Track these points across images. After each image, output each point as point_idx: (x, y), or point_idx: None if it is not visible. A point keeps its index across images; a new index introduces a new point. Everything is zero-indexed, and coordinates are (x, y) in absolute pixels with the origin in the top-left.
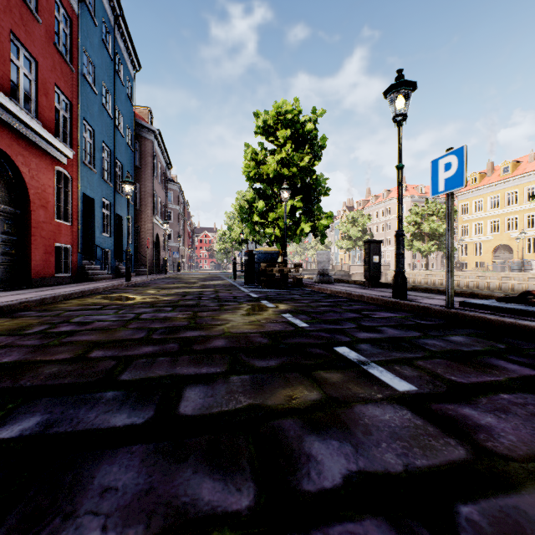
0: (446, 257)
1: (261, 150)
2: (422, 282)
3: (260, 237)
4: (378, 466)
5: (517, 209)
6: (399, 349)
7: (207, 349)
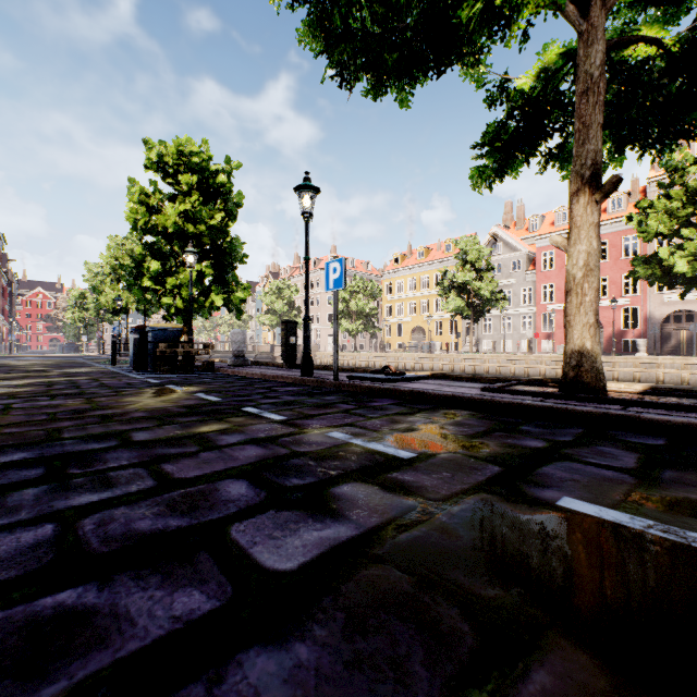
0: (335, 340)
1: (154, 192)
2: (351, 364)
3: (149, 306)
4: (255, 437)
5: (429, 293)
6: (288, 405)
7: (132, 418)
